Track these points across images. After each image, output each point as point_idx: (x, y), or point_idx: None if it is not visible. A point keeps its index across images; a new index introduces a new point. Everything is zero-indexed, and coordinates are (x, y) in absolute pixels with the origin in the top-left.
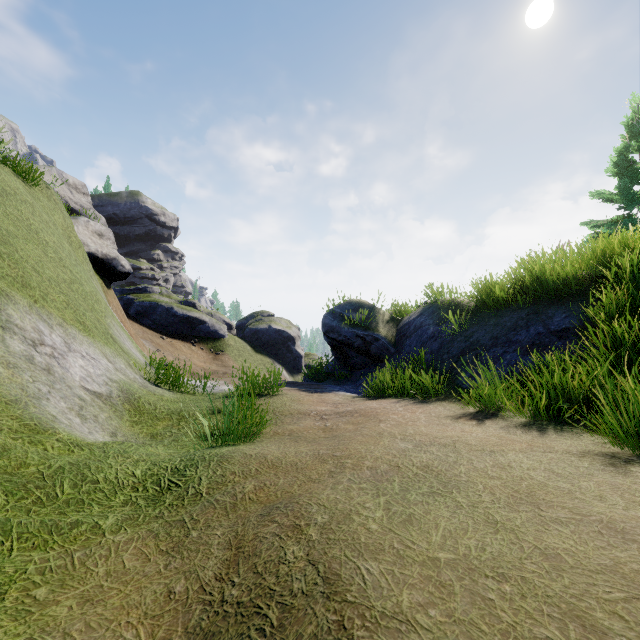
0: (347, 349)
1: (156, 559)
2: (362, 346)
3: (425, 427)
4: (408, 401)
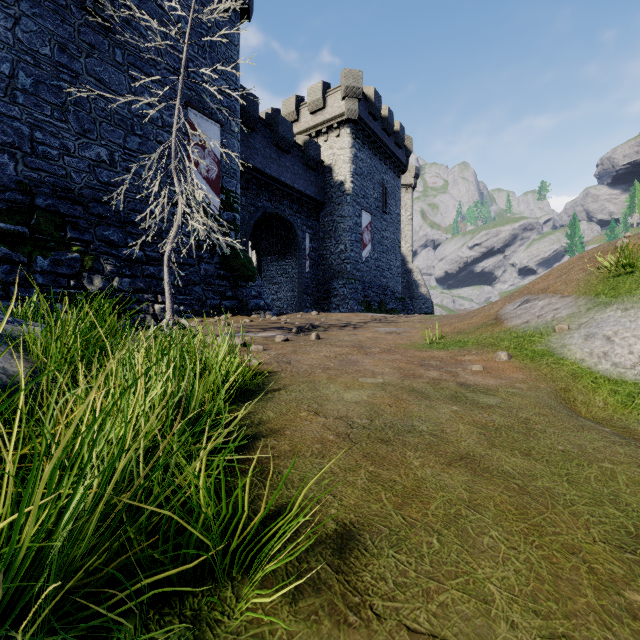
0: None
1: None
2: None
3: None
4: None
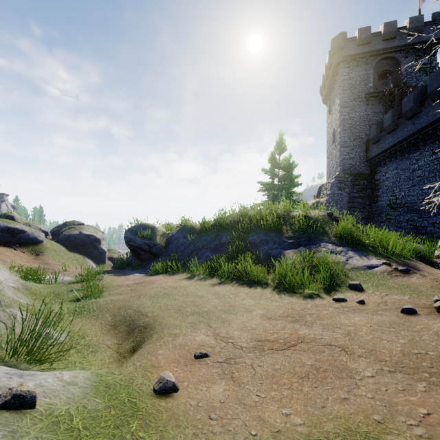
0: (139, 250)
1: (92, 321)
2: (148, 249)
3: (170, 283)
4: (167, 275)
